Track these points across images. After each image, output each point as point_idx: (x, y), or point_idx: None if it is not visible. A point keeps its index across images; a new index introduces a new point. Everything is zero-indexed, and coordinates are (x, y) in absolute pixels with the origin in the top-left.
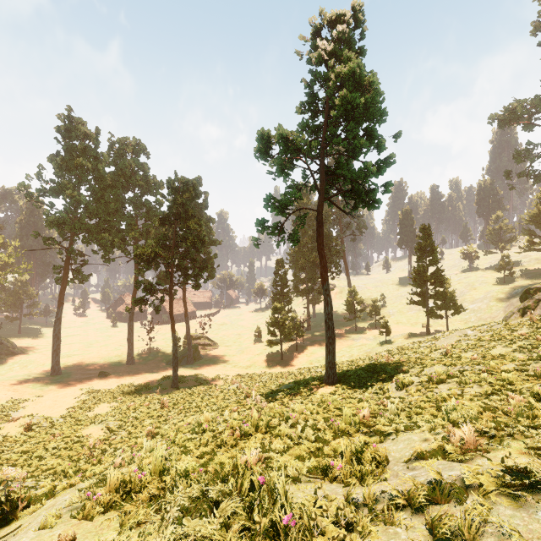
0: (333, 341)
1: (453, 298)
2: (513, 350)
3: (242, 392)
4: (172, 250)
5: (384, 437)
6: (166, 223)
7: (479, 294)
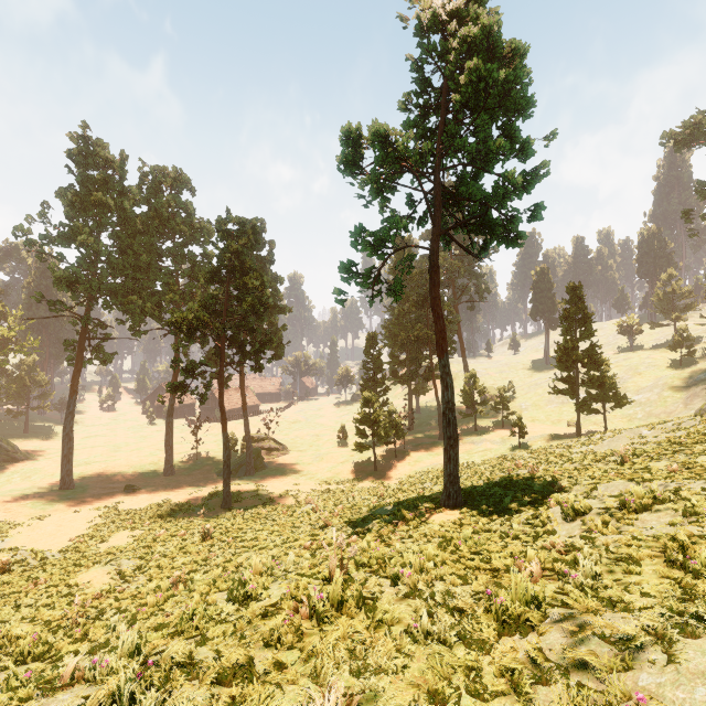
0: (455, 442)
1: (613, 386)
2: None
3: (319, 517)
4: (224, 317)
5: (632, 653)
6: (215, 279)
7: (647, 381)
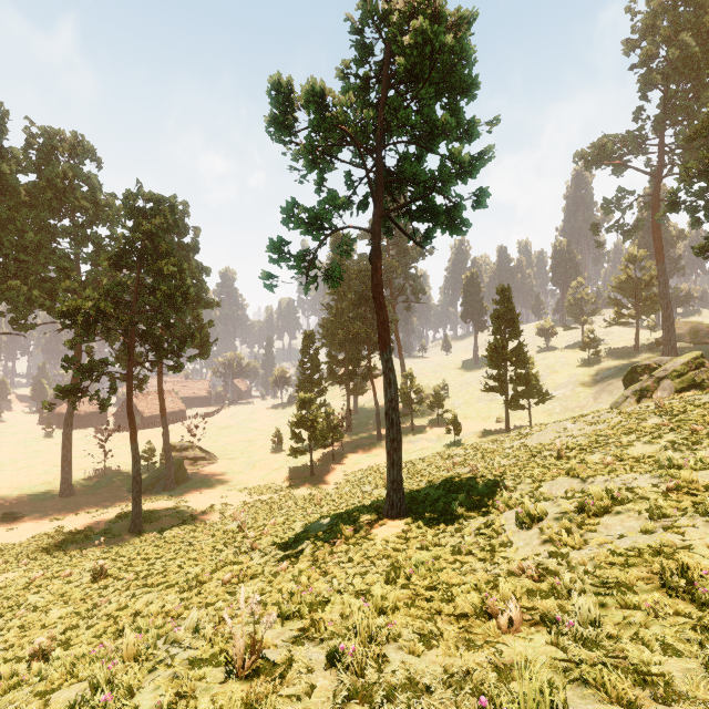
0: (399, 445)
1: (537, 383)
2: (662, 448)
3: (245, 537)
4: (133, 308)
5: None
6: (122, 263)
7: (562, 378)
